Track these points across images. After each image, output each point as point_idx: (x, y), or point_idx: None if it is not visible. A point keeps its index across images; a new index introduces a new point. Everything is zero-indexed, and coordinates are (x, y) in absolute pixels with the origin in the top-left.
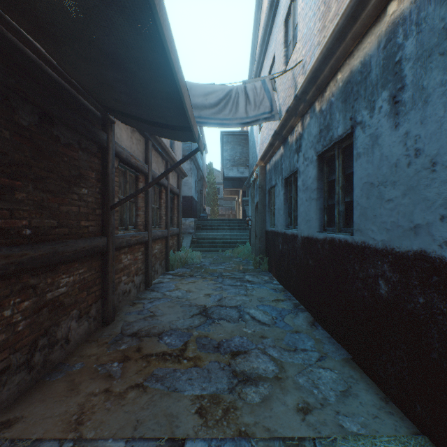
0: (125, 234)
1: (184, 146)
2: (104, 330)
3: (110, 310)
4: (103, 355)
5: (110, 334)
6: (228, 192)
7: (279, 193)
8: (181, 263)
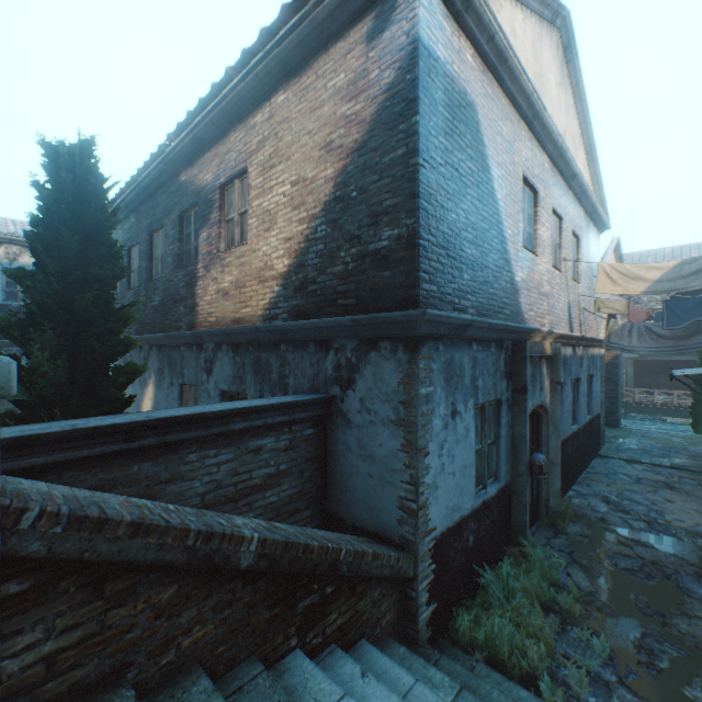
0: None
1: None
2: None
3: None
4: None
5: None
6: None
7: (569, 394)
8: None
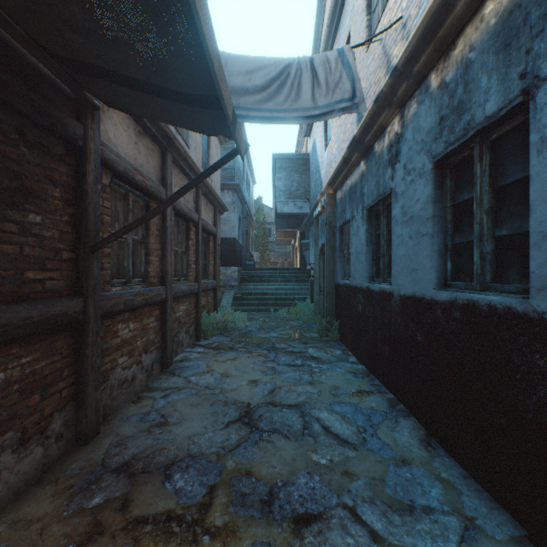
0: (123, 291)
1: (225, 172)
2: (76, 456)
3: (89, 418)
4: (56, 519)
5: (81, 467)
6: (281, 234)
7: (358, 230)
8: (218, 329)
